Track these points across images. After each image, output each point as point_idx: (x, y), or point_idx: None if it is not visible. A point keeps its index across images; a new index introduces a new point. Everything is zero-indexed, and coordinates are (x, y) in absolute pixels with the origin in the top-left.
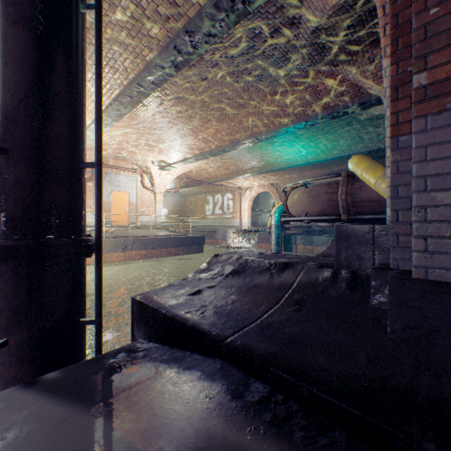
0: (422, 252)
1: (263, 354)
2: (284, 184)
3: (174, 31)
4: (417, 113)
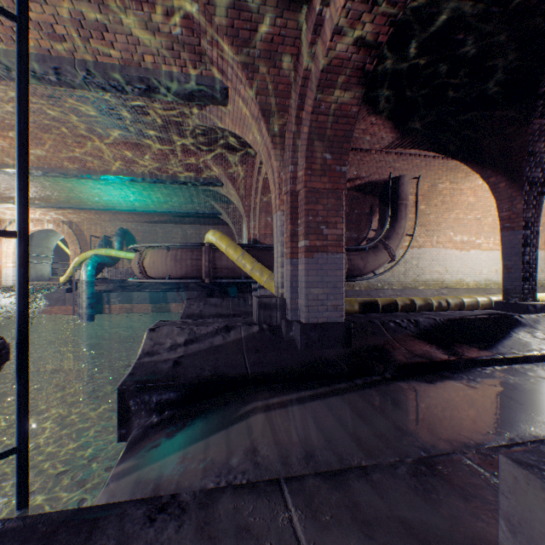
0: (307, 312)
1: (272, 372)
2: (86, 224)
3: (64, 53)
4: (306, 256)
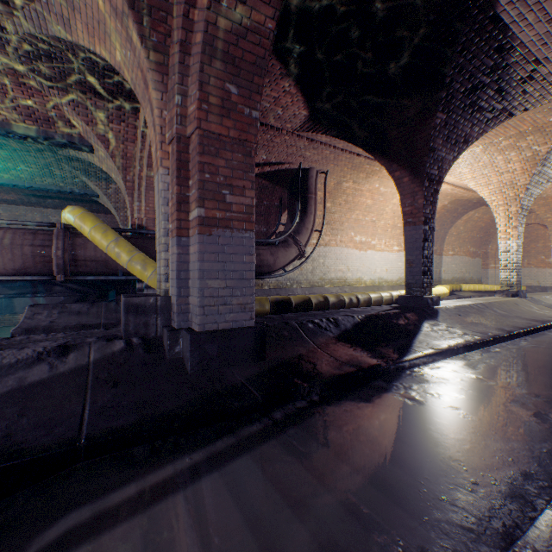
0: (203, 315)
1: (133, 424)
2: None
3: None
4: (200, 231)
